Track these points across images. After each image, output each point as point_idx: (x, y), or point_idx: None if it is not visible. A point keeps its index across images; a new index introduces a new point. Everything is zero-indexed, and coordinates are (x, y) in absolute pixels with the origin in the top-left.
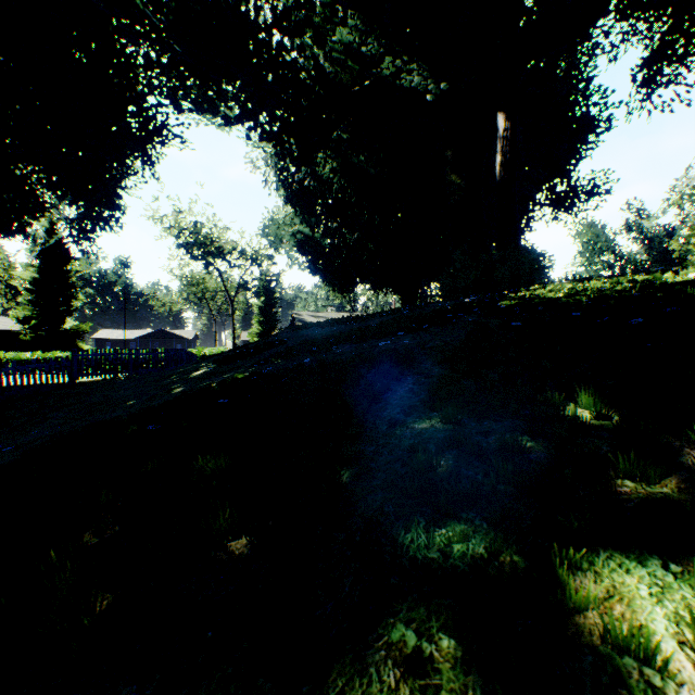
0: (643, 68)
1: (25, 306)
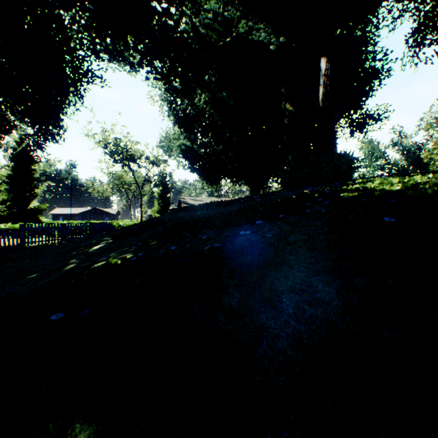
0: (413, 35)
1: (3, 193)
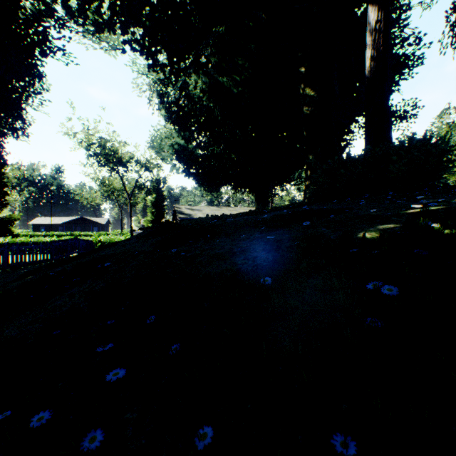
0: None
1: None
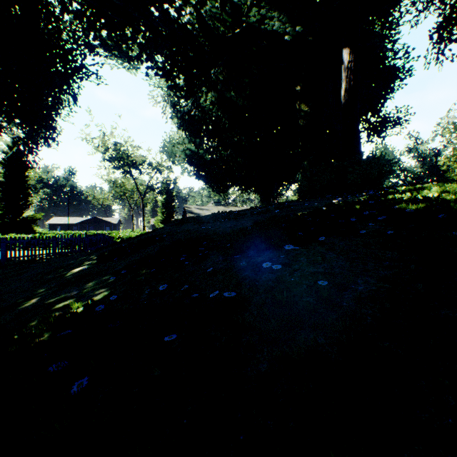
0: (438, 30)
1: None
